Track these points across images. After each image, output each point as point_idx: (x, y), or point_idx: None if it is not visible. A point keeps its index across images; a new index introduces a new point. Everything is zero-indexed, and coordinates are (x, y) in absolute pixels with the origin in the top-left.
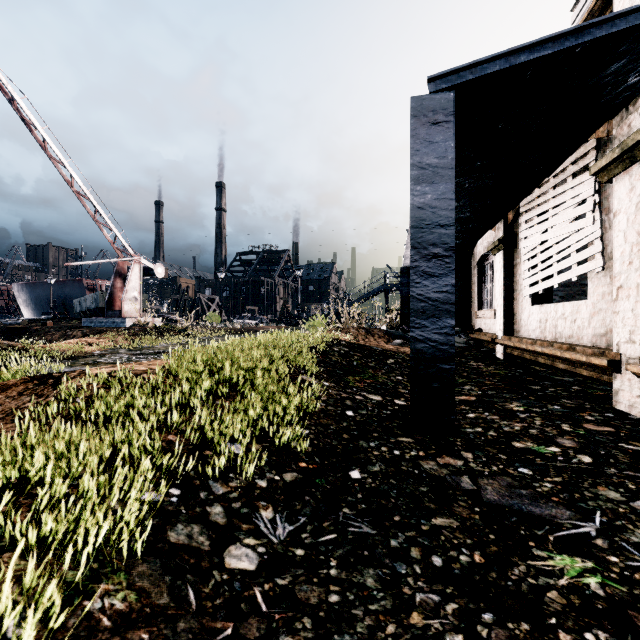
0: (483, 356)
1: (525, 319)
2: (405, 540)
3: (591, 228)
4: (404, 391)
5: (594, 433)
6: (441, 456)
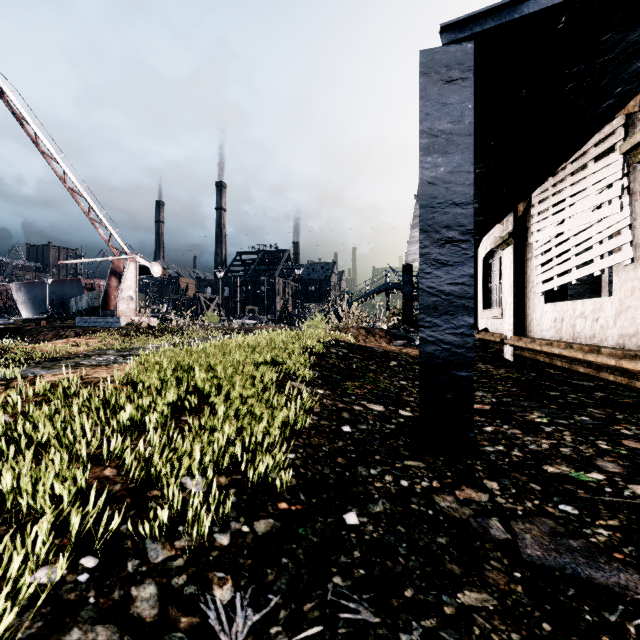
0: (491, 358)
1: (537, 318)
2: (422, 637)
3: (618, 216)
4: (409, 399)
5: (639, 453)
6: (460, 488)
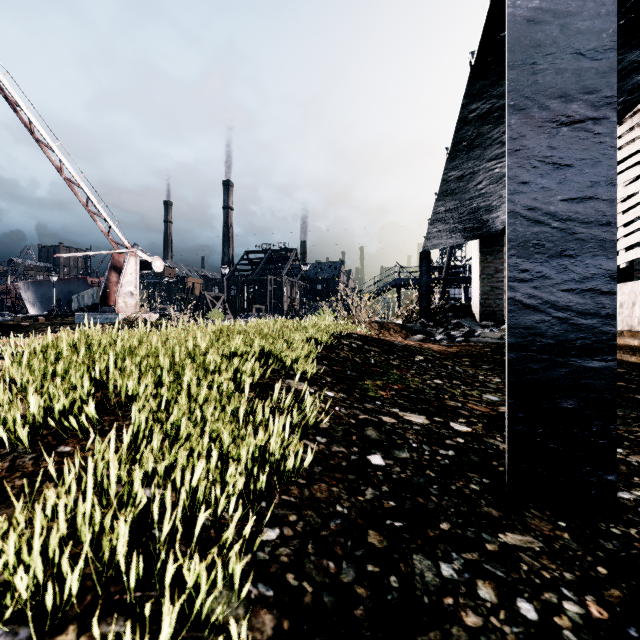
0: None
1: None
2: None
3: None
4: (455, 404)
5: None
6: None
